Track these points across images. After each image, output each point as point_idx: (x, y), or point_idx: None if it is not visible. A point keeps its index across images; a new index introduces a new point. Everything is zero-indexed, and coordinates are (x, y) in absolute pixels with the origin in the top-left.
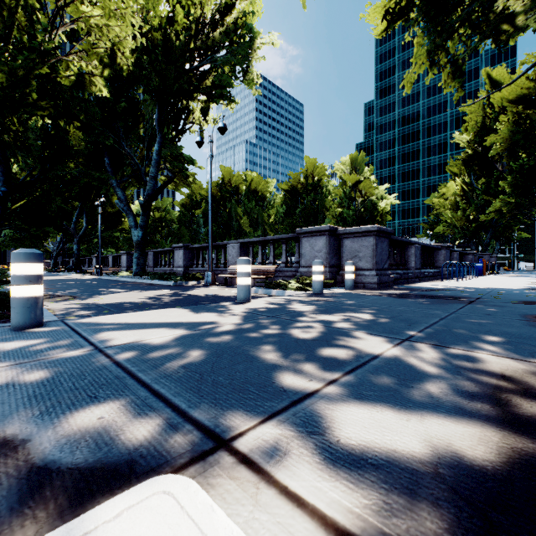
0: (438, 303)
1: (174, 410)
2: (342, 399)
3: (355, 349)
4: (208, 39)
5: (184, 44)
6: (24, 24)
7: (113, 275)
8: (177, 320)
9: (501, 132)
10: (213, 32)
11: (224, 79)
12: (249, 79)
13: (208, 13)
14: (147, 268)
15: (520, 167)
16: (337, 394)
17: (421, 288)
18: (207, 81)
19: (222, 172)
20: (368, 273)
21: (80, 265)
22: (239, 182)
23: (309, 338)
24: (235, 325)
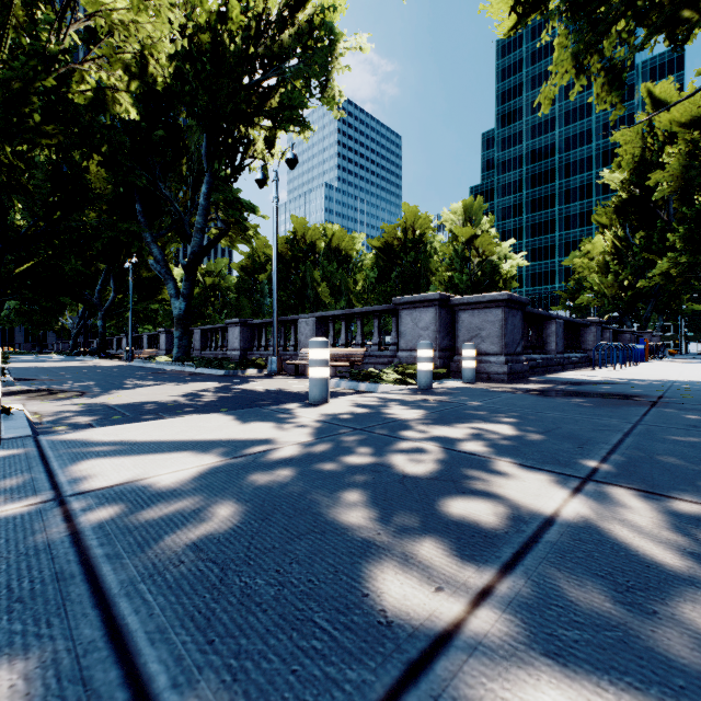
0: (606, 405)
1: (135, 700)
2: (519, 658)
3: (507, 501)
4: (274, 44)
5: (241, 49)
6: (23, 20)
7: (147, 361)
8: (212, 436)
9: (670, 167)
10: (280, 34)
11: (294, 96)
12: (329, 96)
13: (273, 8)
14: (193, 351)
15: (696, 215)
16: (503, 636)
17: (570, 380)
18: (272, 101)
19: (293, 224)
20: (495, 359)
21: (107, 348)
22: (317, 238)
23: (423, 475)
24: (302, 446)
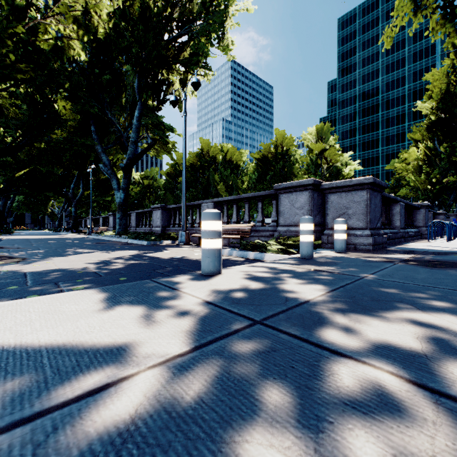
0: None
1: None
2: None
3: None
4: (185, 10)
5: (161, 11)
6: None
7: (99, 235)
8: (50, 335)
9: None
10: (189, 2)
11: (200, 46)
12: (224, 45)
13: None
14: (130, 228)
15: None
16: None
17: (426, 250)
18: (185, 53)
19: (201, 144)
20: (361, 232)
21: (79, 226)
22: (216, 153)
23: None
24: (167, 373)
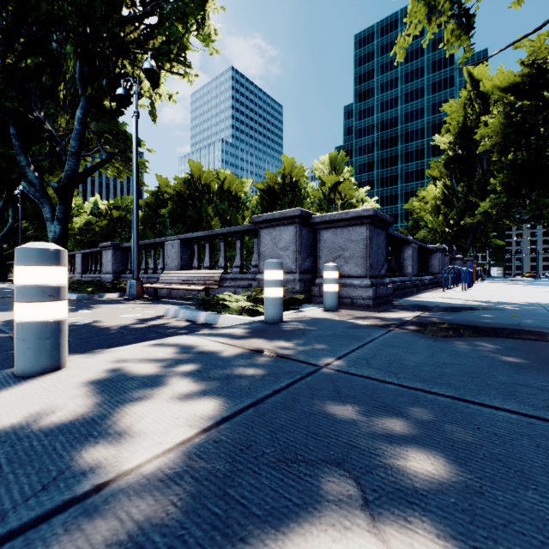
0: None
1: None
2: None
3: None
4: None
5: None
6: None
7: None
8: None
9: (492, 125)
10: None
11: (172, 31)
12: (205, 33)
13: None
14: (75, 274)
15: (512, 164)
16: None
17: (437, 305)
18: (154, 40)
19: (191, 167)
20: (359, 282)
21: (9, 271)
22: (211, 180)
23: None
24: None
